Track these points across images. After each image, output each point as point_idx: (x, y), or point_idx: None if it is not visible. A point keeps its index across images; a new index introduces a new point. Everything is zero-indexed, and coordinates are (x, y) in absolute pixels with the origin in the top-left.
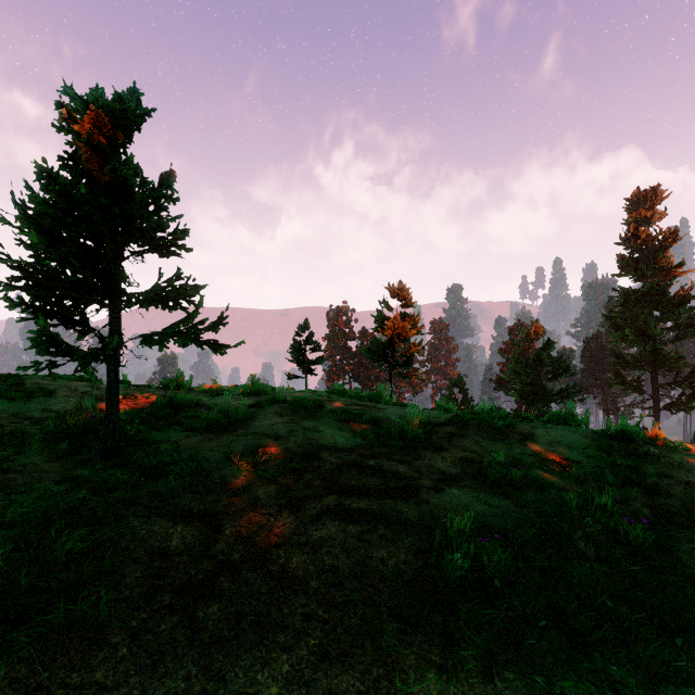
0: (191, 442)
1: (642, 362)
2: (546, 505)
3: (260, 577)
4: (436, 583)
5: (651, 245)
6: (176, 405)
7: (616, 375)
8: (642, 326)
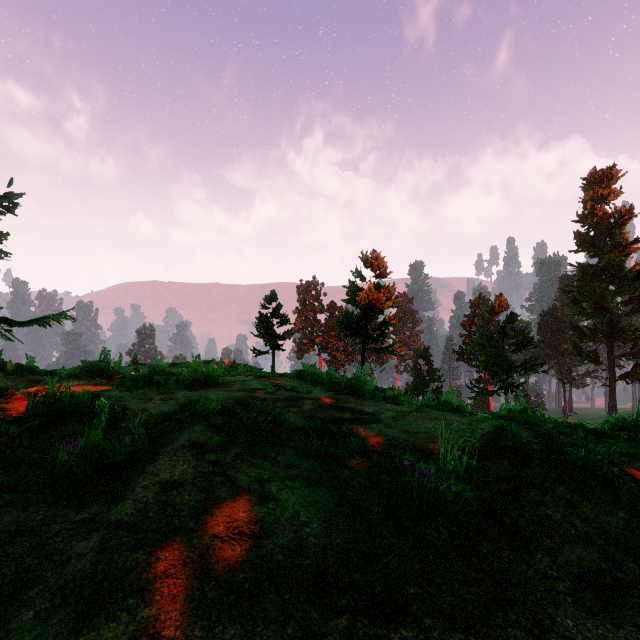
0: None
1: (599, 334)
2: None
3: None
4: None
5: (606, 223)
6: (59, 412)
7: (573, 346)
8: (599, 299)
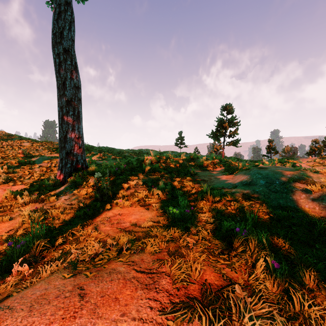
0: None
1: None
2: None
3: None
4: None
5: None
6: None
7: None
8: None
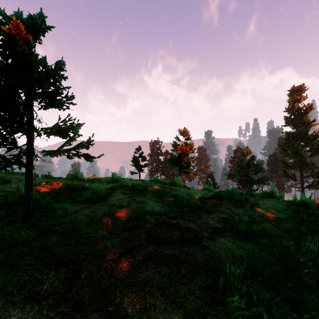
0: (75, 209)
1: (296, 166)
2: (275, 248)
3: (100, 317)
4: (222, 316)
5: (299, 112)
6: (72, 188)
7: (283, 172)
8: (296, 149)
